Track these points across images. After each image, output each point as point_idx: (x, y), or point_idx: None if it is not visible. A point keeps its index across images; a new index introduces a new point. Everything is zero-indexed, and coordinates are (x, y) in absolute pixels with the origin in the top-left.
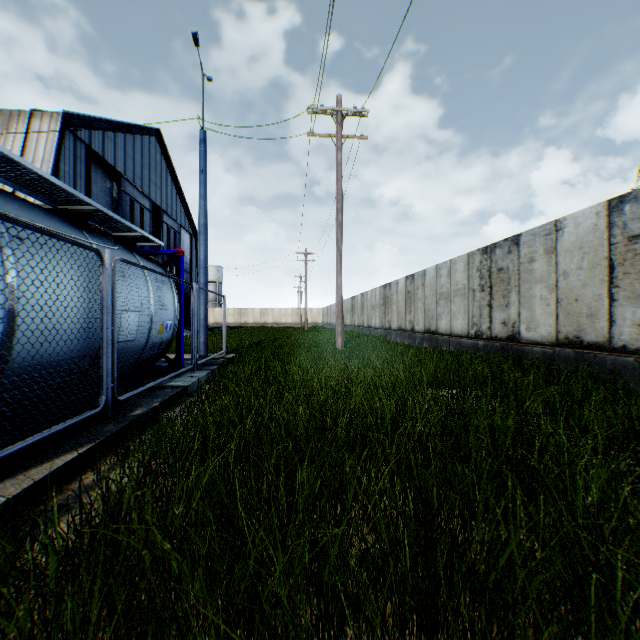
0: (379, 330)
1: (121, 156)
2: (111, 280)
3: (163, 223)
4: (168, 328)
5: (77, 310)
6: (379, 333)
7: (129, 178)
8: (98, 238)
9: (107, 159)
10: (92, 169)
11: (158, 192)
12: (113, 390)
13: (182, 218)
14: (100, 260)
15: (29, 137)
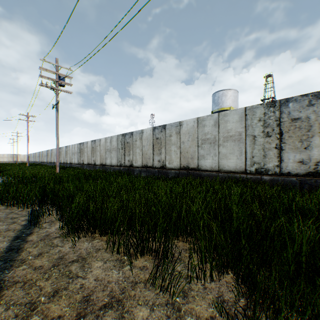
0: (46, 163)
1: None
2: None
3: None
4: None
5: None
6: (46, 163)
7: None
8: None
9: None
10: None
11: None
12: None
13: None
14: None
15: None
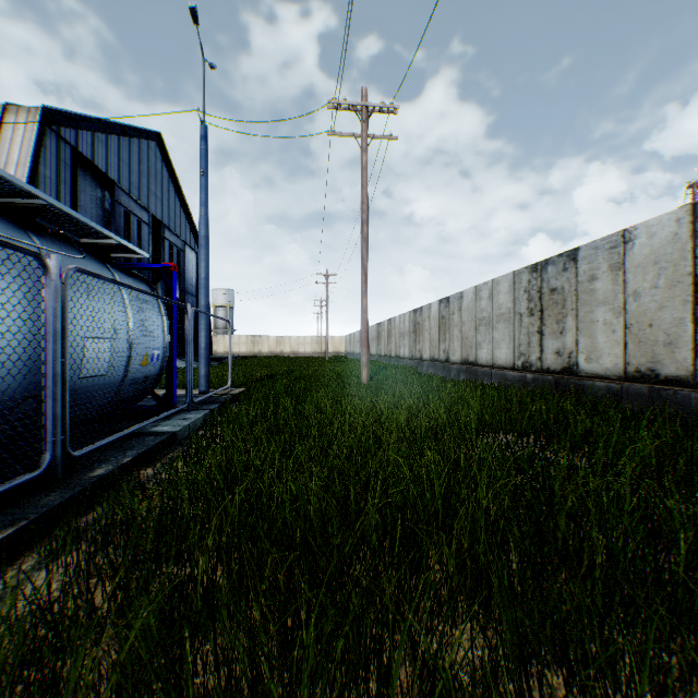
0: (409, 360)
1: (114, 161)
2: (60, 296)
3: (164, 239)
4: (155, 359)
5: (10, 336)
6: (409, 364)
7: (124, 187)
8: (52, 243)
9: (97, 164)
10: (79, 175)
11: (159, 204)
12: (64, 443)
13: (187, 234)
14: (42, 268)
15: (2, 135)
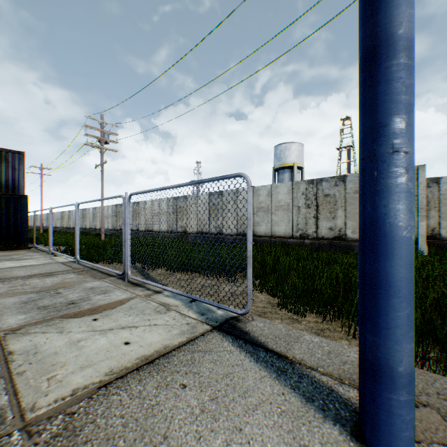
0: (60, 228)
1: None
2: None
3: None
4: None
5: None
6: (60, 229)
7: None
8: None
9: None
10: None
11: None
12: None
13: None
14: None
15: None
